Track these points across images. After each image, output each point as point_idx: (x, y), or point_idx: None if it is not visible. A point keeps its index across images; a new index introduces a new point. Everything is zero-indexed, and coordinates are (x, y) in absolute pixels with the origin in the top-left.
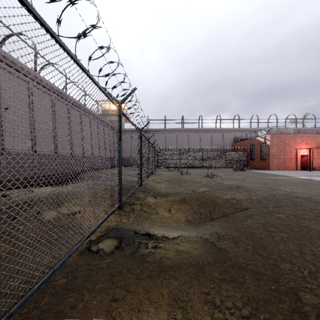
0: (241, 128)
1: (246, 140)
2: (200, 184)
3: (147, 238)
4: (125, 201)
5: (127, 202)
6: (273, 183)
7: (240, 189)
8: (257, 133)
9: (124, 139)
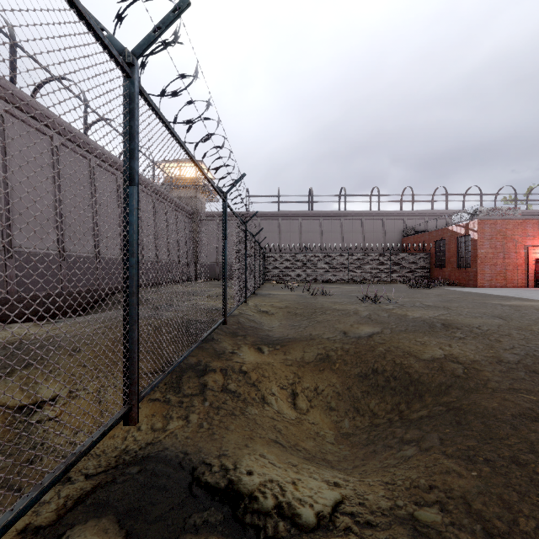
0: (417, 211)
1: (428, 232)
2: (357, 318)
3: (225, 527)
4: (185, 362)
5: (191, 364)
6: (519, 316)
7: (456, 332)
8: (446, 219)
9: (205, 230)
